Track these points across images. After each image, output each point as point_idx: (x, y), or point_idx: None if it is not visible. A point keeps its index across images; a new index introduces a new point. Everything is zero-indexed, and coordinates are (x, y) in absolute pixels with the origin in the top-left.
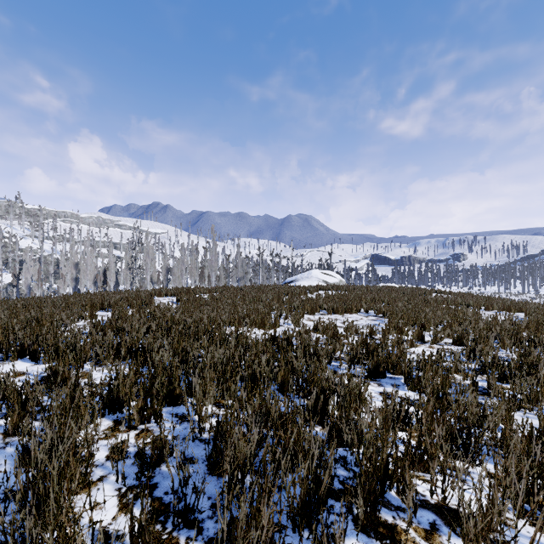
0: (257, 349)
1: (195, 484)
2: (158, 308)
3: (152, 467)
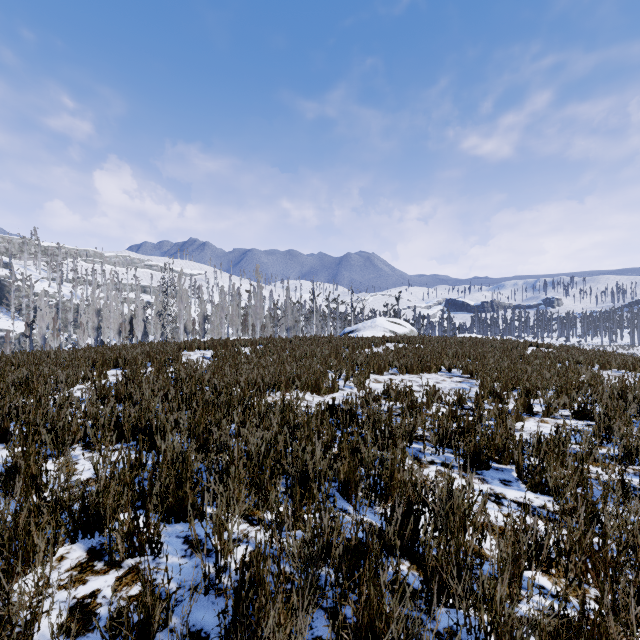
0: (309, 431)
1: None
2: (184, 366)
3: None
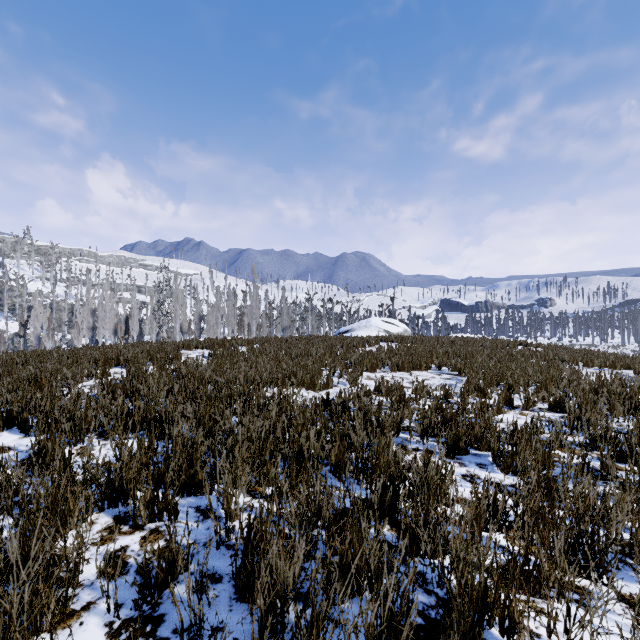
0: (304, 419)
1: (212, 627)
2: (185, 364)
3: (158, 590)
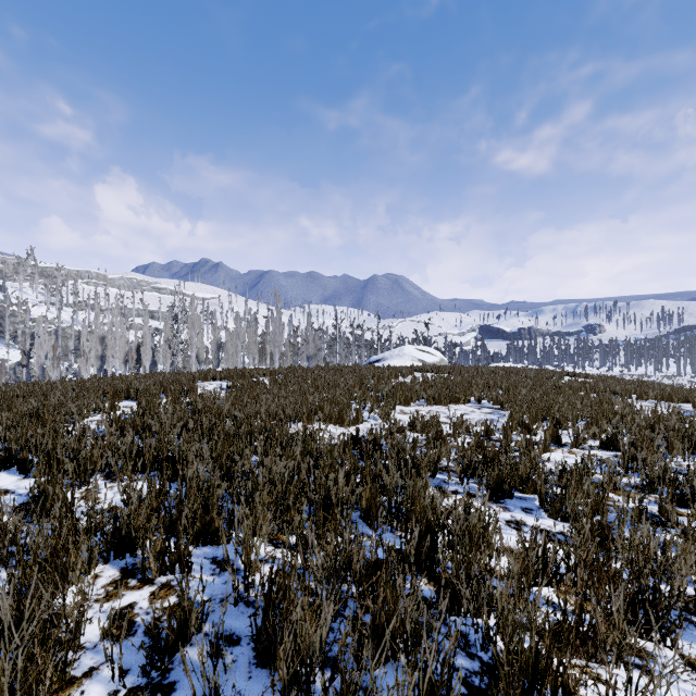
0: (332, 459)
1: None
2: (201, 397)
3: (169, 654)
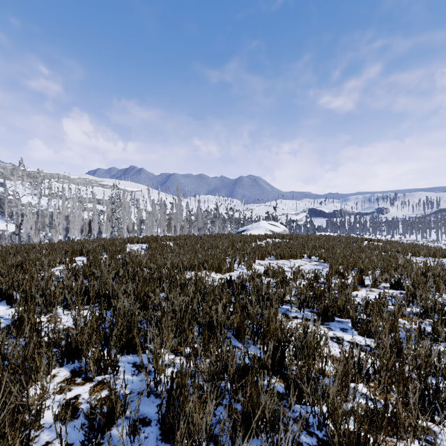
0: (214, 296)
1: None
2: (128, 254)
3: (101, 433)
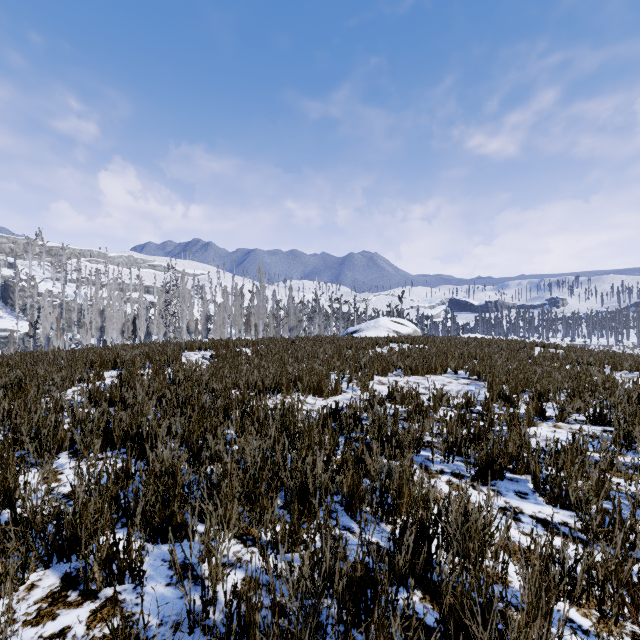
0: (310, 439)
1: None
2: (182, 367)
3: None
